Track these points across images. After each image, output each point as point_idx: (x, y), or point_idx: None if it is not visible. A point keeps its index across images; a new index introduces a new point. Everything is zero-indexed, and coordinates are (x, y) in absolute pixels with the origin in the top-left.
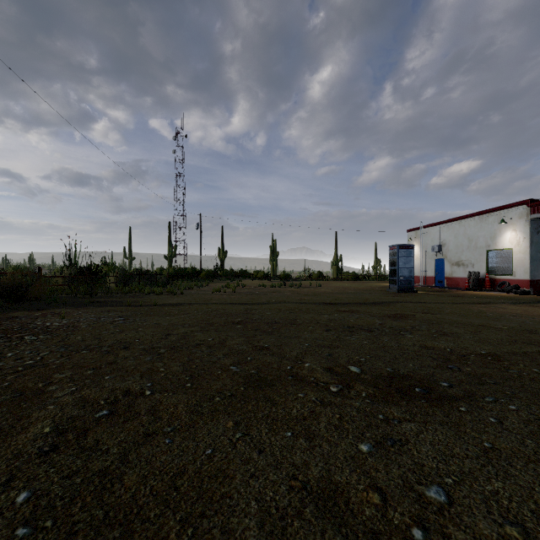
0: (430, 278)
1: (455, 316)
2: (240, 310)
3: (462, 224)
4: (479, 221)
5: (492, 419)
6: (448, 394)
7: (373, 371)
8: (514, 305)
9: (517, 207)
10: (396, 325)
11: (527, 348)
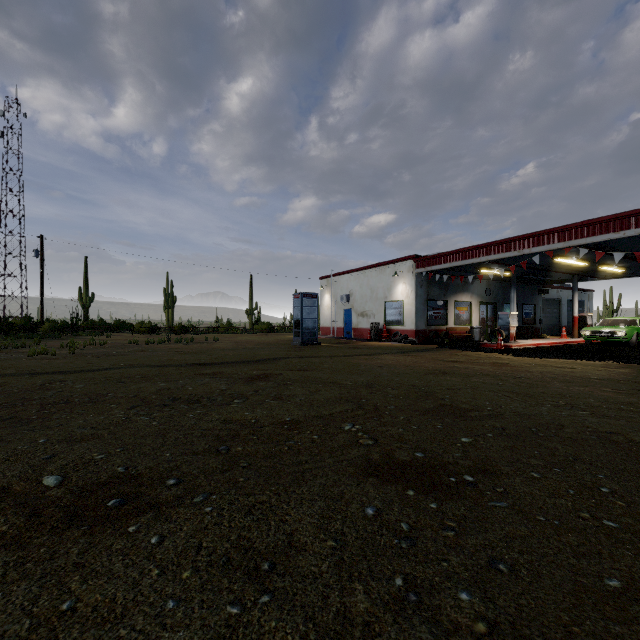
0: (340, 329)
1: (325, 372)
2: (30, 385)
3: (366, 275)
4: (379, 272)
5: (154, 539)
6: (154, 501)
7: (86, 478)
8: (394, 355)
9: (407, 262)
10: (240, 390)
11: (340, 407)
